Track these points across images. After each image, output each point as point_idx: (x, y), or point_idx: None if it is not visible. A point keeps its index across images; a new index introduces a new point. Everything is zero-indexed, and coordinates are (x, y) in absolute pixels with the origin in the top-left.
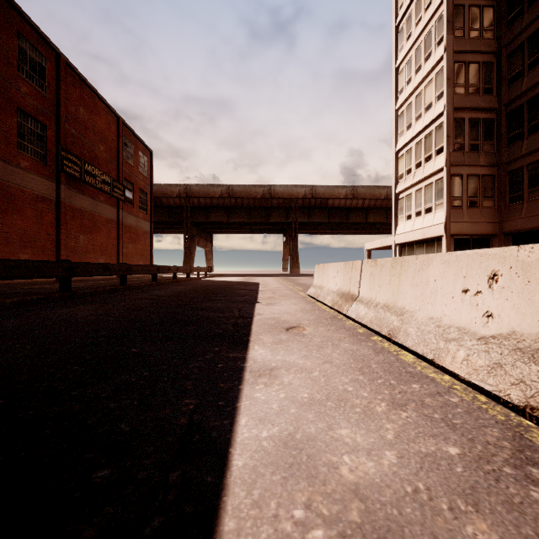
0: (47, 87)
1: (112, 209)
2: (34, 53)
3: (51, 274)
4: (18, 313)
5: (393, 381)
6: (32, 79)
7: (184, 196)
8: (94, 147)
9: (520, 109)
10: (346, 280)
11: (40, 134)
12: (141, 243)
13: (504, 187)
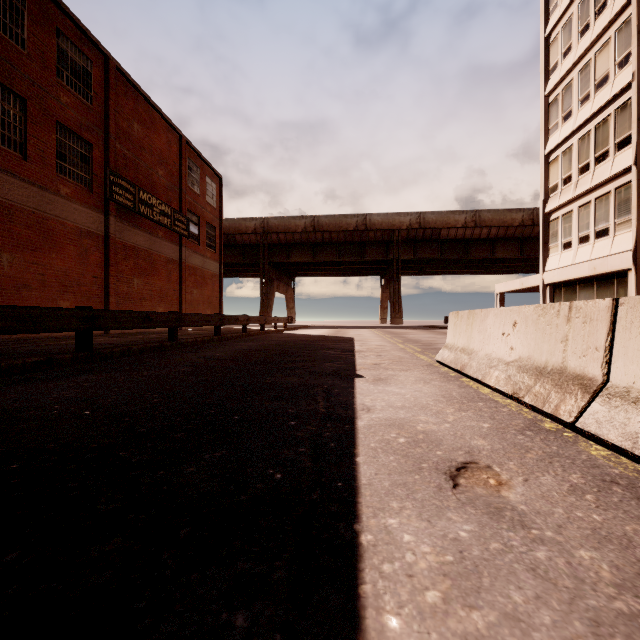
0: (93, 97)
1: (173, 246)
2: (77, 55)
3: (58, 326)
4: None
5: None
6: (75, 87)
7: (260, 232)
8: (151, 172)
9: None
10: (548, 343)
11: (84, 154)
12: (208, 288)
13: None
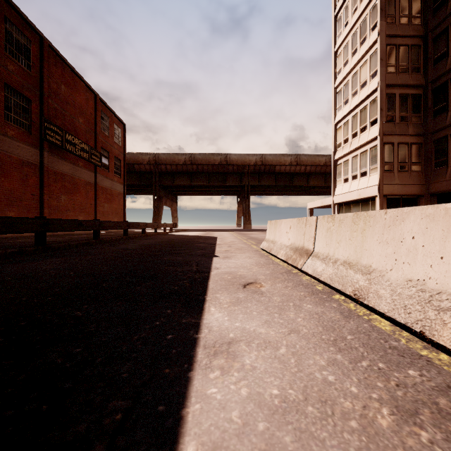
0: (32, 66)
1: (90, 173)
2: (19, 36)
3: (26, 229)
4: None
5: (382, 364)
6: (18, 59)
7: (153, 163)
8: (74, 120)
9: (445, 86)
10: (299, 236)
11: (25, 107)
12: (115, 203)
13: (430, 153)
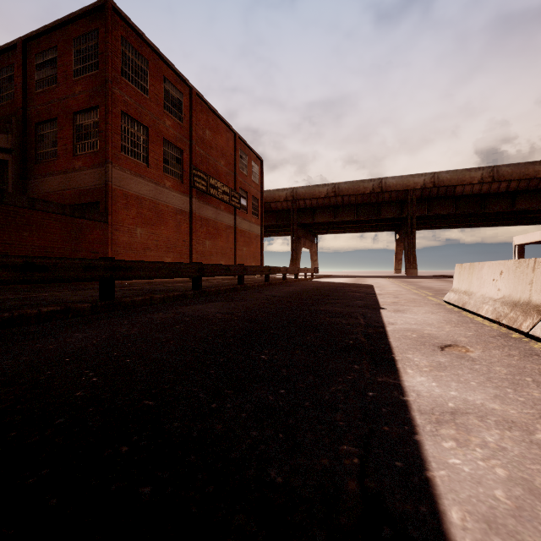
0: (183, 117)
1: (230, 216)
2: (174, 92)
3: (187, 274)
4: (164, 308)
5: None
6: (173, 113)
7: (290, 199)
8: (217, 163)
9: None
10: (521, 285)
11: (178, 158)
12: (253, 246)
13: None
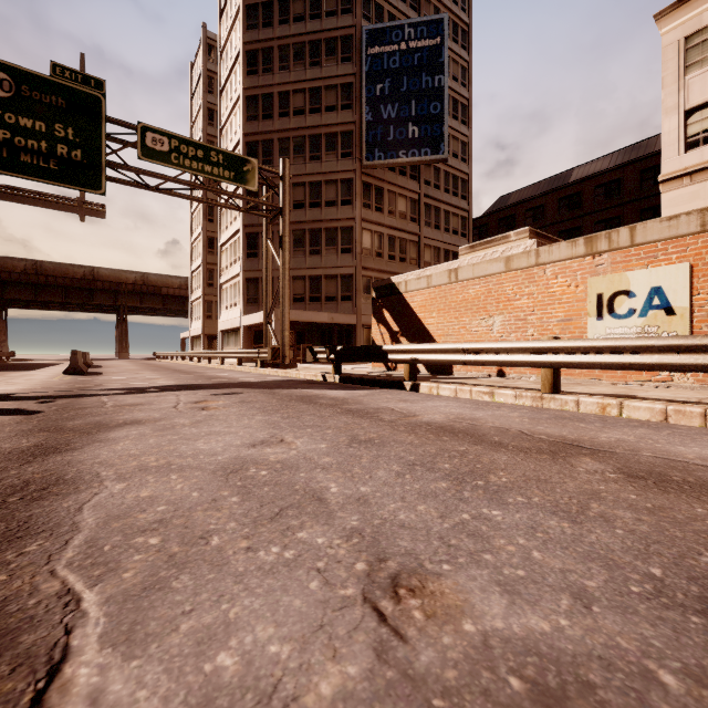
0: None
1: None
2: None
3: None
4: None
5: None
6: None
7: None
8: None
9: None
10: None
11: None
12: None
13: None
